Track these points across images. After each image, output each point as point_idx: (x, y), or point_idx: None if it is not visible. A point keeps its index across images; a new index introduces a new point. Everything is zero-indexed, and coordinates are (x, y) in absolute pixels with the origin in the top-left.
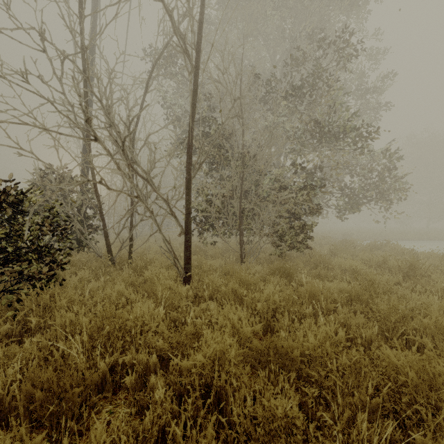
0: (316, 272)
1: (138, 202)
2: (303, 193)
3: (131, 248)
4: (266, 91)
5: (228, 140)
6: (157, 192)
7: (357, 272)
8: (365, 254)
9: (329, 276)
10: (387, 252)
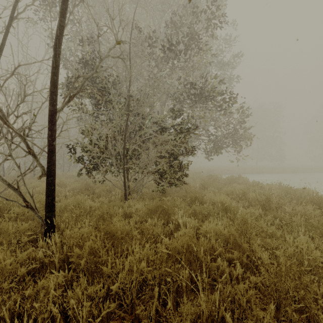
0: (192, 209)
1: None
2: (180, 136)
3: None
4: (149, 45)
5: (115, 86)
6: (7, 124)
7: (226, 207)
8: (228, 188)
9: (203, 212)
10: (242, 185)
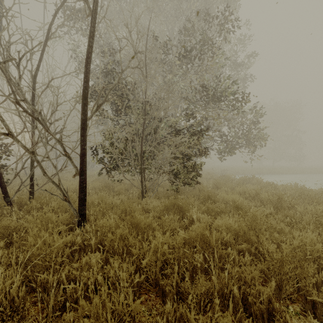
0: (205, 206)
1: (37, 143)
2: (194, 138)
3: (32, 188)
4: (164, 52)
5: (132, 92)
6: (49, 132)
7: (238, 205)
8: (241, 188)
9: (216, 210)
10: (255, 185)
